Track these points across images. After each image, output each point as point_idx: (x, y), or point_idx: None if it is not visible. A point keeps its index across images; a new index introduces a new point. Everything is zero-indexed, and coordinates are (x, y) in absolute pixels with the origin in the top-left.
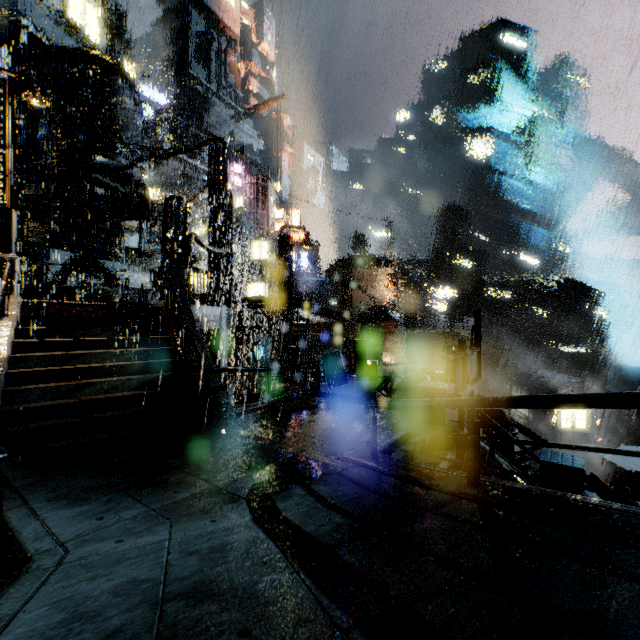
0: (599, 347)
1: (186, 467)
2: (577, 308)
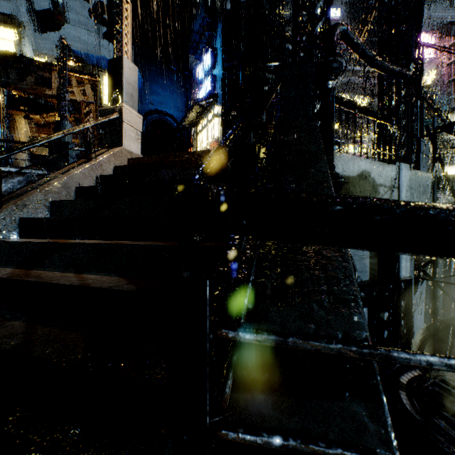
0: None
1: None
2: None
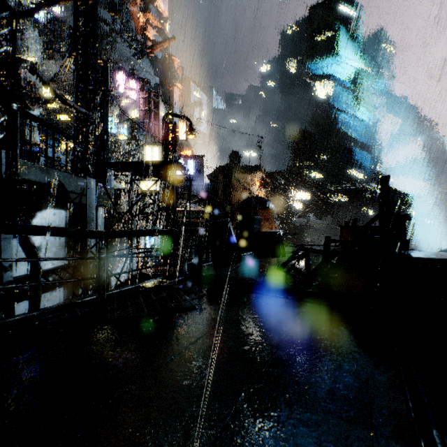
0: (410, 237)
1: None
2: None
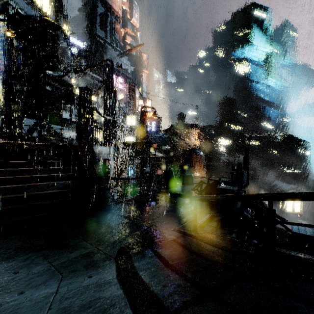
0: (305, 170)
1: (81, 235)
2: (293, 150)
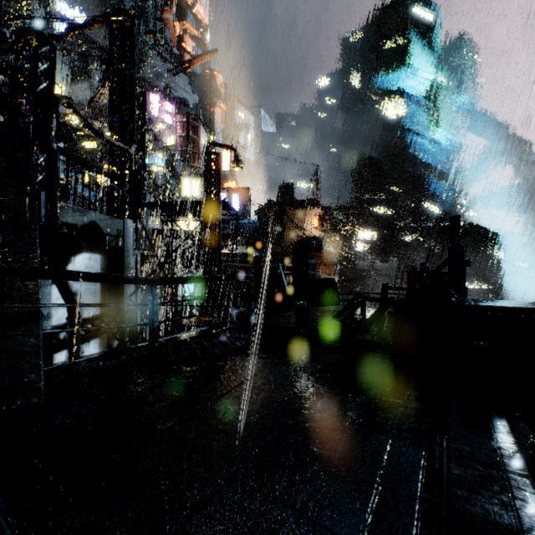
0: (498, 284)
1: None
2: (479, 249)
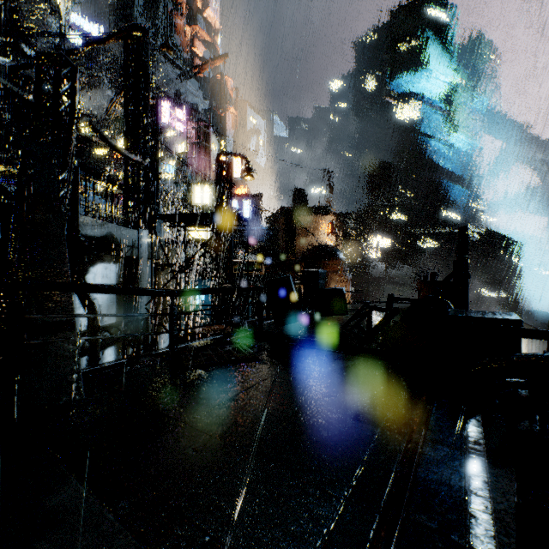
0: (517, 292)
1: None
2: (497, 256)
